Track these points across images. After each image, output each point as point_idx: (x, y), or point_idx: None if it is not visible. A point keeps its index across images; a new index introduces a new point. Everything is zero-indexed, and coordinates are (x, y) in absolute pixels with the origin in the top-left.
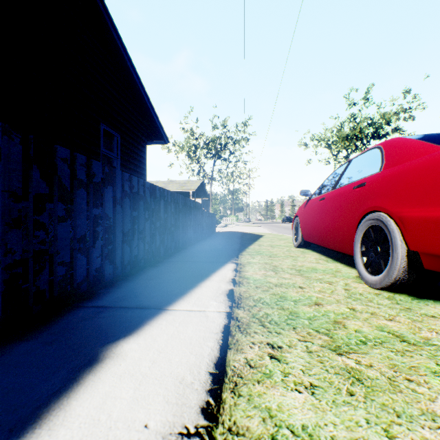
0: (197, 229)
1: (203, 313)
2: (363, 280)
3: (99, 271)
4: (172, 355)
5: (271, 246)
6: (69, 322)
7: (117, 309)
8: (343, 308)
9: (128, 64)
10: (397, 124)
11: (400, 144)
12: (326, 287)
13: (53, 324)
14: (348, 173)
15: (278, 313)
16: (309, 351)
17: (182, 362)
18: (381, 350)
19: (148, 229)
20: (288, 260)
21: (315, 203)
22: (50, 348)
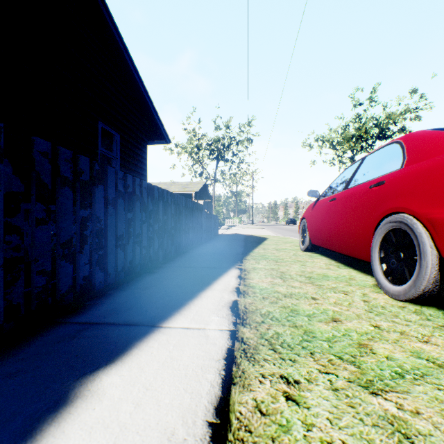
0: (199, 231)
1: (202, 331)
2: (383, 290)
3: (87, 279)
4: (162, 394)
5: (276, 250)
6: (43, 344)
7: (103, 326)
8: (366, 325)
9: (128, 61)
10: (403, 125)
11: (425, 137)
12: (341, 297)
13: (24, 346)
14: (361, 171)
15: (291, 333)
16: (334, 389)
17: (173, 405)
18: (426, 388)
19: (146, 232)
20: (296, 266)
21: (324, 204)
22: (11, 383)
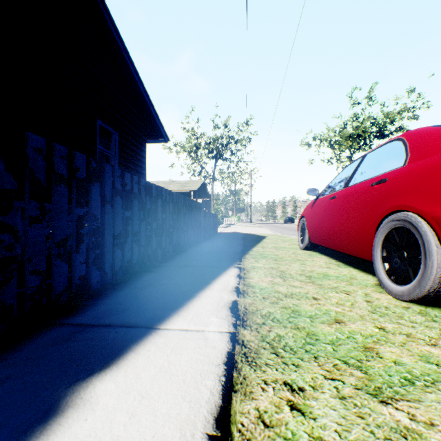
0: (198, 230)
1: (201, 334)
2: (385, 290)
3: (84, 279)
4: (159, 403)
5: (275, 248)
6: (36, 348)
7: (98, 327)
8: (370, 327)
9: (126, 59)
10: (401, 124)
11: (429, 134)
12: (343, 297)
13: (16, 350)
14: (362, 169)
15: (293, 335)
16: (341, 397)
17: (171, 416)
18: (438, 396)
19: (144, 230)
20: (296, 265)
21: (324, 203)
22: None
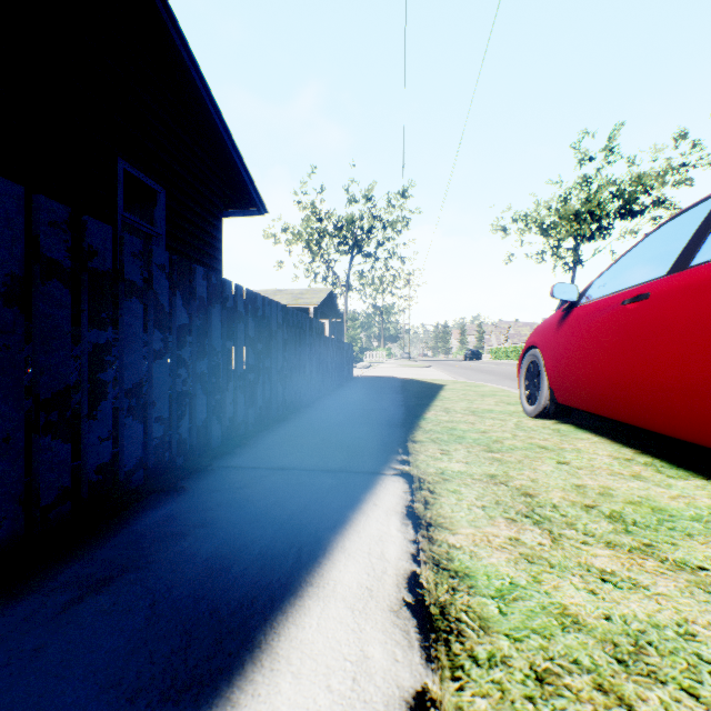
0: (315, 374)
1: None
2: None
3: None
4: None
5: (473, 413)
6: None
7: None
8: None
9: (178, 45)
10: (661, 194)
11: None
12: None
13: None
14: None
15: None
16: None
17: None
18: None
19: (165, 380)
20: (547, 466)
21: (603, 314)
22: None
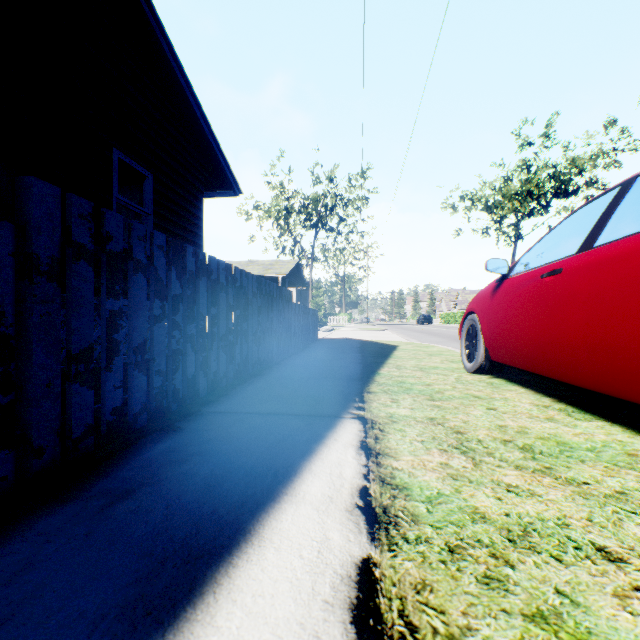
0: (285, 336)
1: None
2: None
3: None
4: None
5: (420, 369)
6: None
7: None
8: None
9: (165, 49)
10: (593, 175)
11: None
12: None
13: None
14: (633, 207)
15: None
16: None
17: None
18: None
19: (163, 340)
20: (478, 411)
21: (527, 285)
22: None
